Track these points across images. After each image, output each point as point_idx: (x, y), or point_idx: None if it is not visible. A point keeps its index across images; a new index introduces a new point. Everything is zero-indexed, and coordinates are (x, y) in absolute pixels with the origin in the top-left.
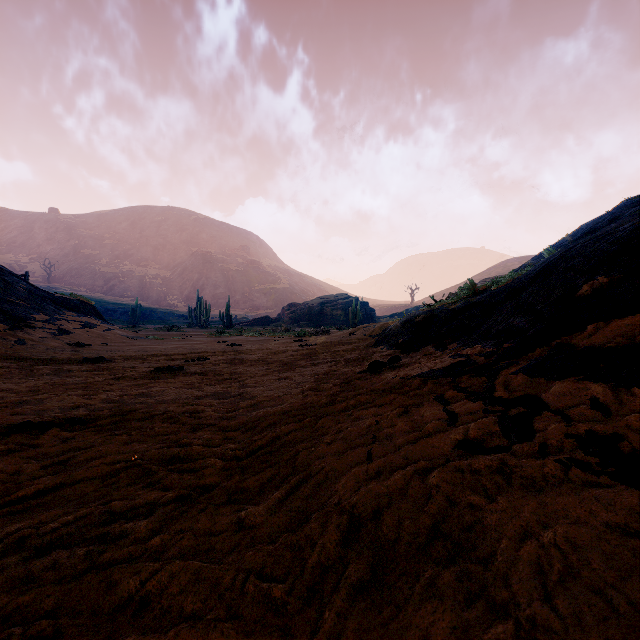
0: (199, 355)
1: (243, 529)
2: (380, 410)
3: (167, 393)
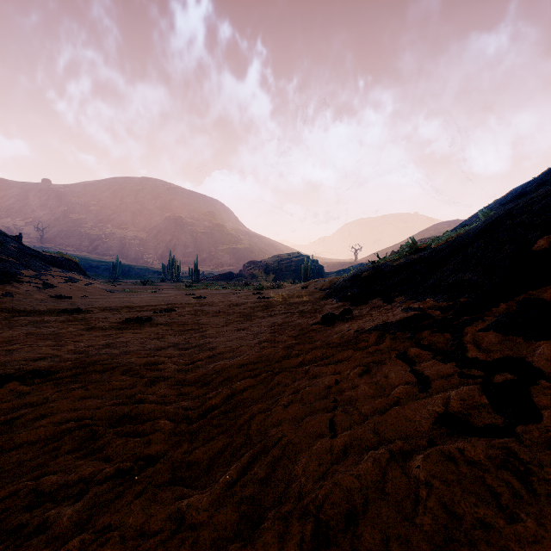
0: (167, 307)
1: (182, 529)
2: (338, 367)
3: (132, 343)
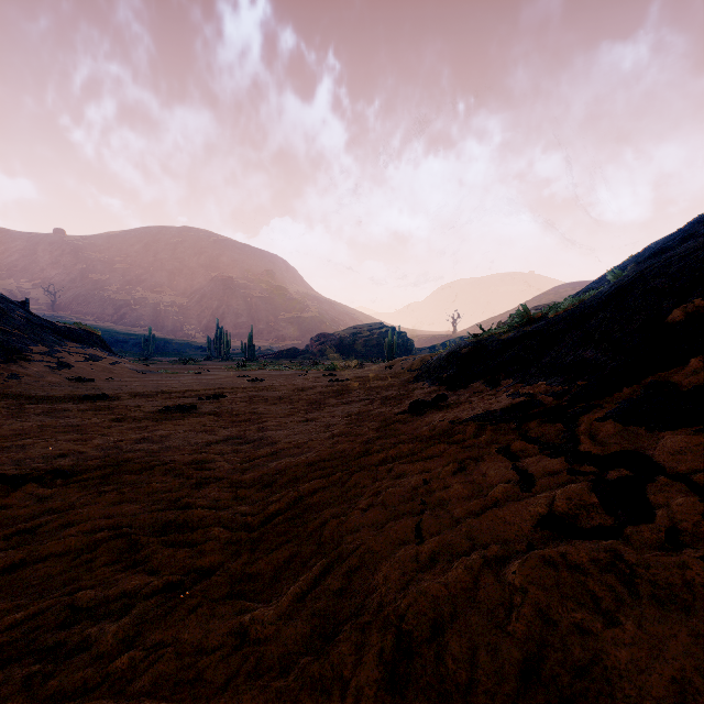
0: (215, 392)
1: (246, 644)
2: (428, 465)
3: (173, 438)
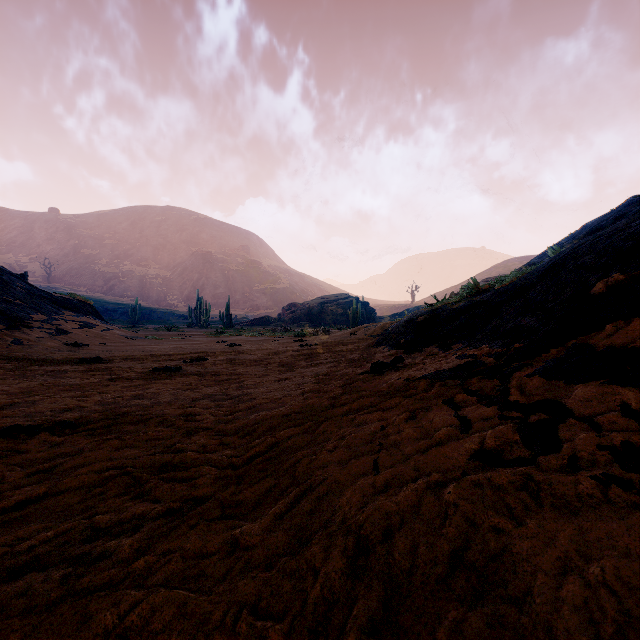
0: (198, 355)
1: (237, 550)
2: (385, 414)
3: (163, 395)
